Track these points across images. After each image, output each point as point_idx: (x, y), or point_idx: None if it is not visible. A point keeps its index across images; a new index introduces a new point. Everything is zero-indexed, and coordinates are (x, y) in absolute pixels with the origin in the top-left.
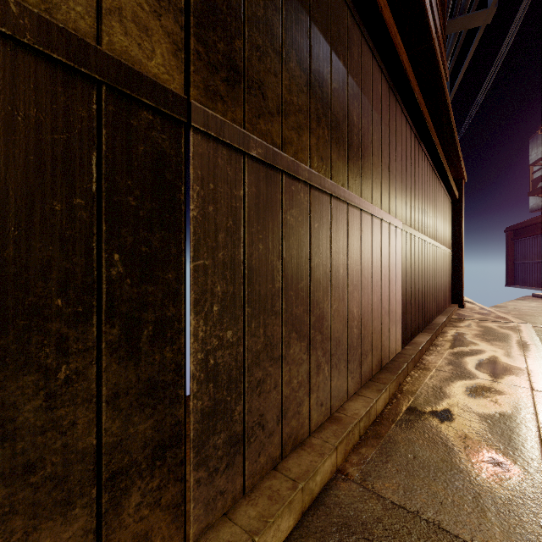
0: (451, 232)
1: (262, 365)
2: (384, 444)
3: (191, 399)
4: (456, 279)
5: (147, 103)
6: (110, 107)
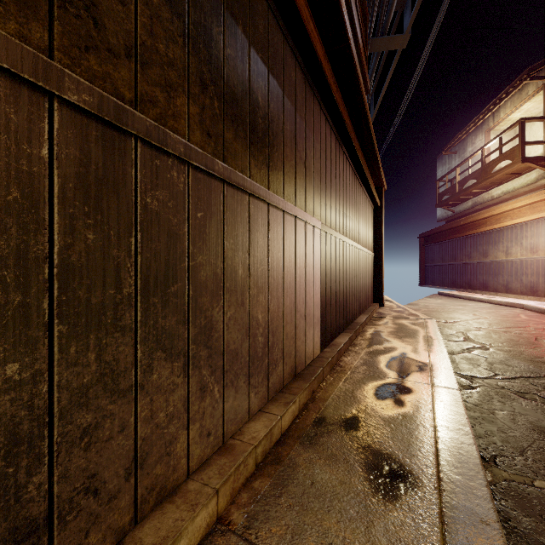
0: (374, 236)
1: (93, 404)
2: (283, 470)
3: None
4: (377, 280)
5: None
6: None
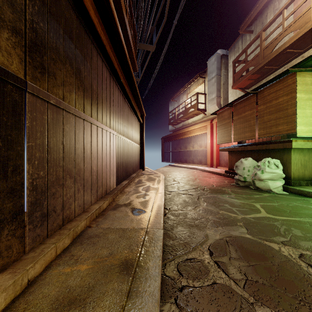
0: (140, 137)
1: (55, 187)
2: (105, 216)
3: (27, 197)
4: (141, 158)
5: (11, 82)
6: None
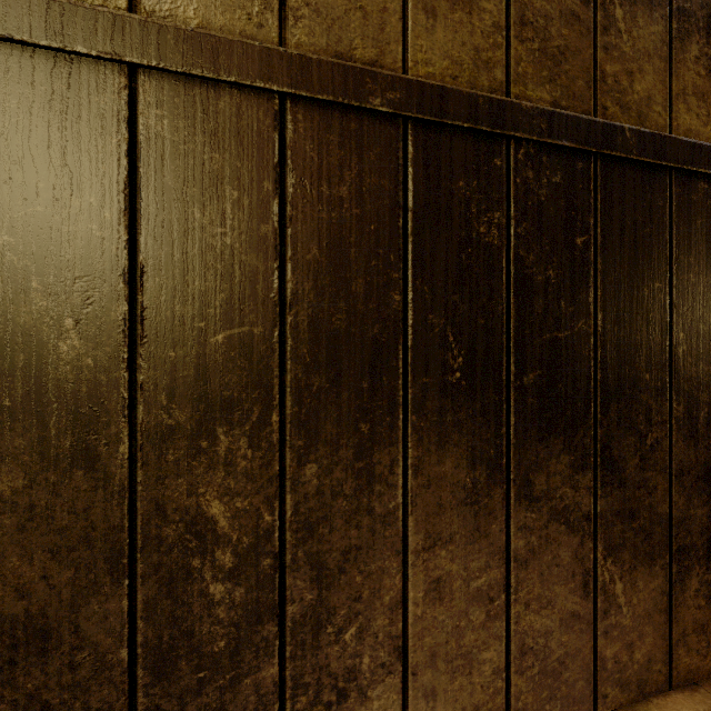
0: None
1: None
2: None
3: None
4: None
5: (705, 173)
6: (677, 189)
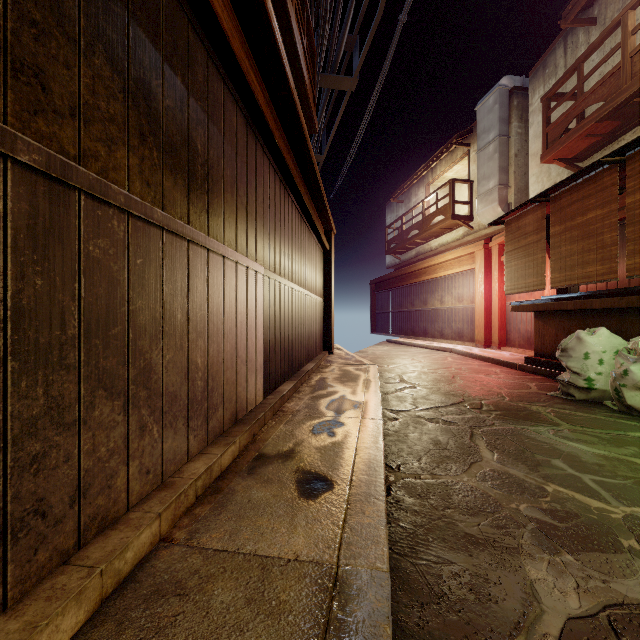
0: (323, 281)
1: (41, 435)
2: (223, 497)
3: None
4: (327, 327)
5: None
6: None
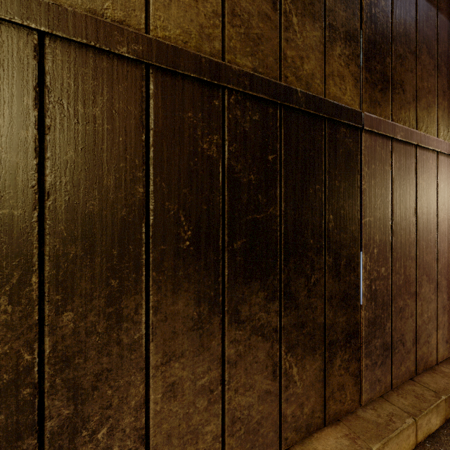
0: None
1: (402, 296)
2: None
3: (363, 309)
4: None
5: (344, 122)
6: (328, 130)
